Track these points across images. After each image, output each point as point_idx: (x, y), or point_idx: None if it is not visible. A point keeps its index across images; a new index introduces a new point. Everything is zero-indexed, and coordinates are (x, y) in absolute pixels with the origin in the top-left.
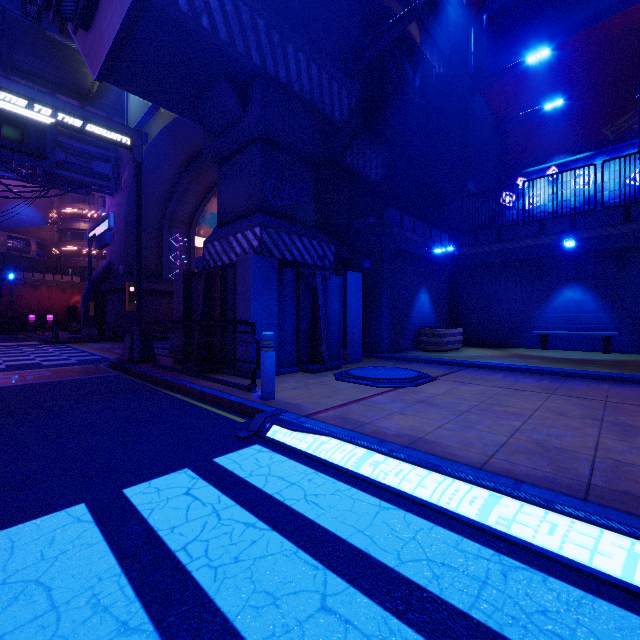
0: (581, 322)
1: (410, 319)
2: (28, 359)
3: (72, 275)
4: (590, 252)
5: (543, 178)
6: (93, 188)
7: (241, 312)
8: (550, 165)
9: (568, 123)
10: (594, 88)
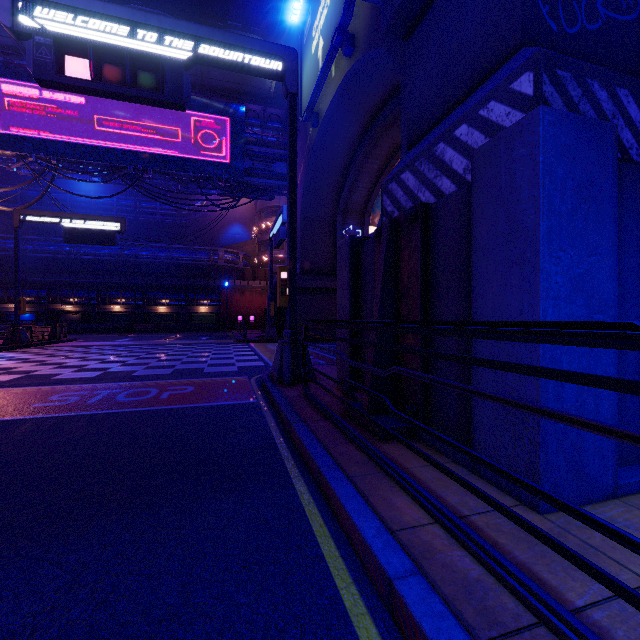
0: None
1: None
2: (201, 361)
3: (267, 280)
4: None
5: None
6: (275, 191)
7: (491, 297)
8: None
9: None
10: None
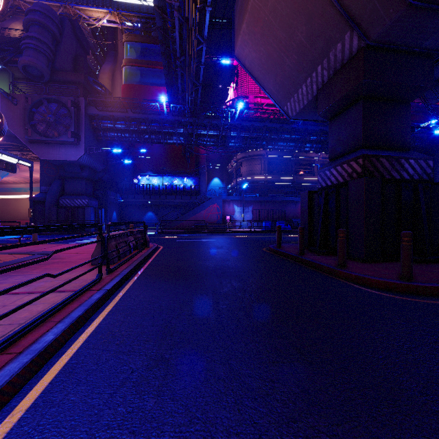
0: (152, 220)
1: (112, 220)
2: None
3: None
4: (153, 204)
5: (145, 177)
6: None
7: (87, 218)
8: (147, 174)
9: (152, 163)
10: (158, 156)
